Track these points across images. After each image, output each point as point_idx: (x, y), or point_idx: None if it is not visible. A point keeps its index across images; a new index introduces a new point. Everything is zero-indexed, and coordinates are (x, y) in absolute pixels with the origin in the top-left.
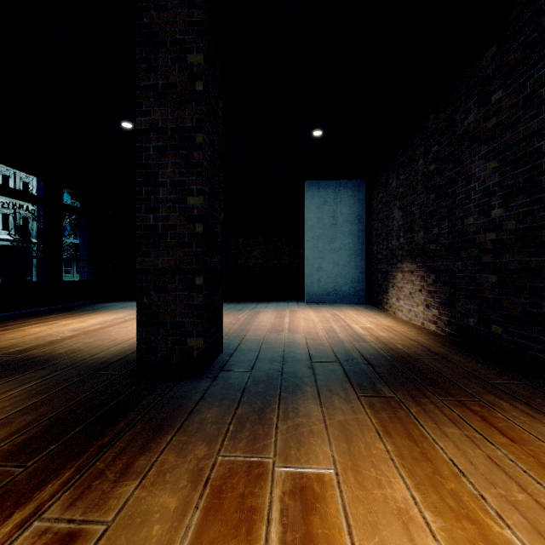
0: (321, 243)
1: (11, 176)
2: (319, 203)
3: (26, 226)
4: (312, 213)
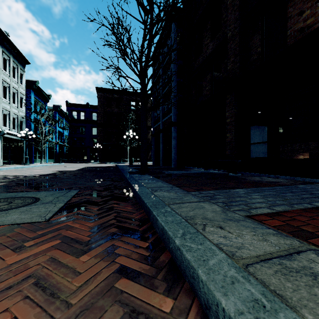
0: (259, 146)
1: (16, 93)
2: (259, 133)
3: (21, 126)
4: (257, 136)
